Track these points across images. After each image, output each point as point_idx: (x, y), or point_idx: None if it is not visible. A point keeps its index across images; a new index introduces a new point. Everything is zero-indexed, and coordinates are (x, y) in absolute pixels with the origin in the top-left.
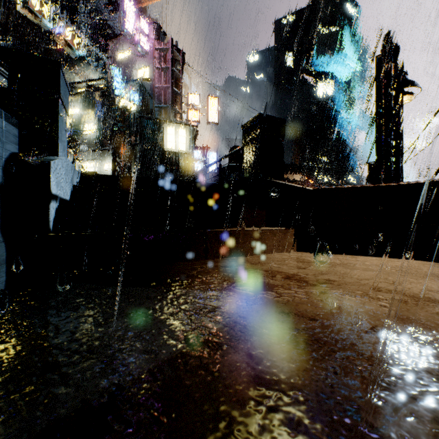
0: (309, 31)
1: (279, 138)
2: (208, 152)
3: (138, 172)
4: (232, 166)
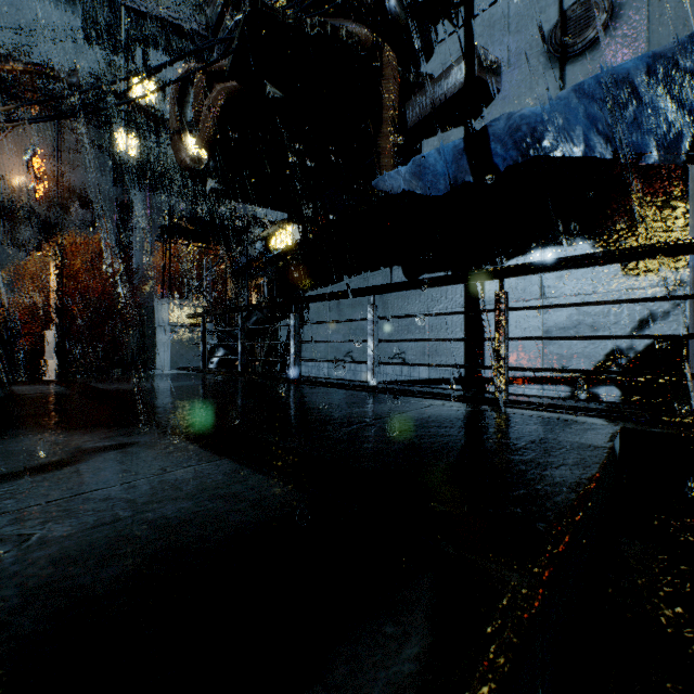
0: None
1: None
2: None
3: None
4: None
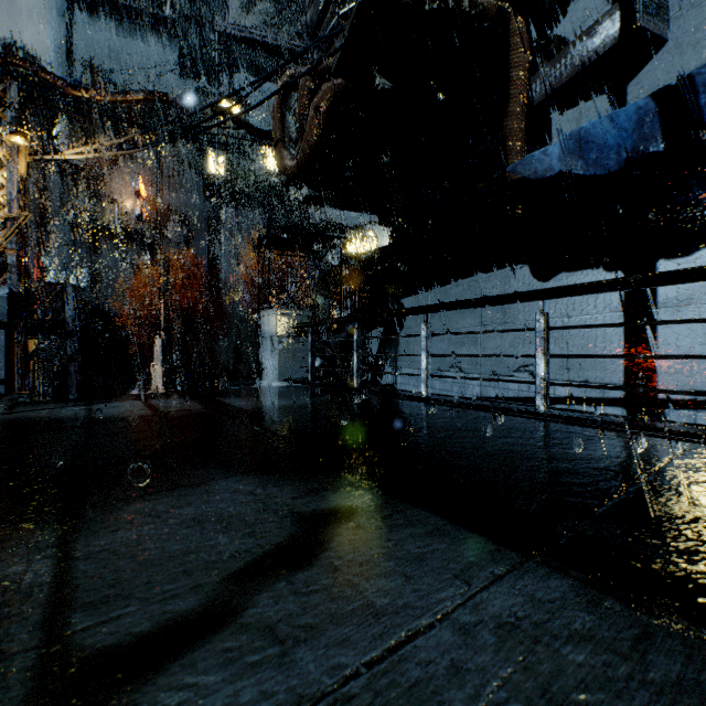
0: None
1: None
2: None
3: None
4: None
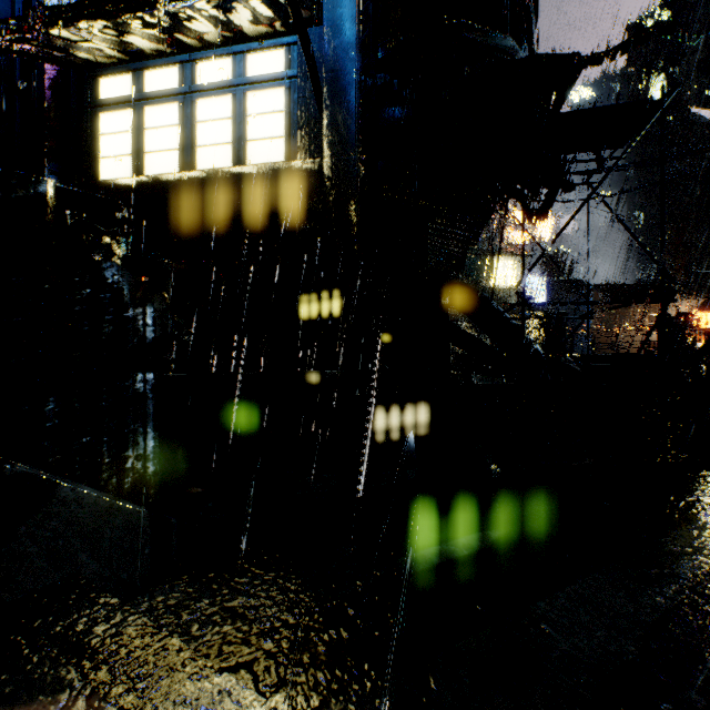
0: (703, 28)
1: (693, 327)
2: (533, 277)
3: (464, 316)
4: (554, 283)
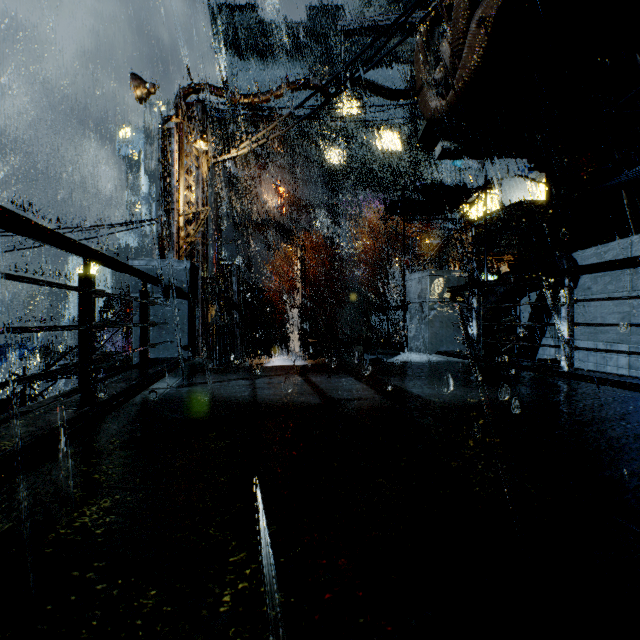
0: None
1: None
2: None
3: None
4: None
